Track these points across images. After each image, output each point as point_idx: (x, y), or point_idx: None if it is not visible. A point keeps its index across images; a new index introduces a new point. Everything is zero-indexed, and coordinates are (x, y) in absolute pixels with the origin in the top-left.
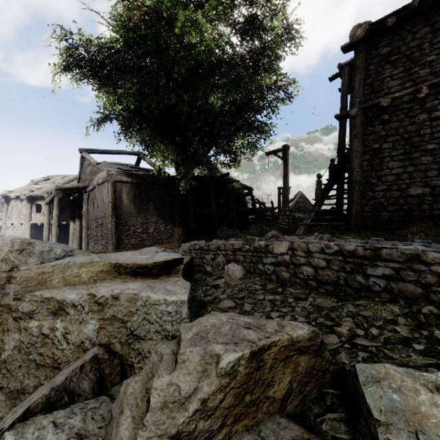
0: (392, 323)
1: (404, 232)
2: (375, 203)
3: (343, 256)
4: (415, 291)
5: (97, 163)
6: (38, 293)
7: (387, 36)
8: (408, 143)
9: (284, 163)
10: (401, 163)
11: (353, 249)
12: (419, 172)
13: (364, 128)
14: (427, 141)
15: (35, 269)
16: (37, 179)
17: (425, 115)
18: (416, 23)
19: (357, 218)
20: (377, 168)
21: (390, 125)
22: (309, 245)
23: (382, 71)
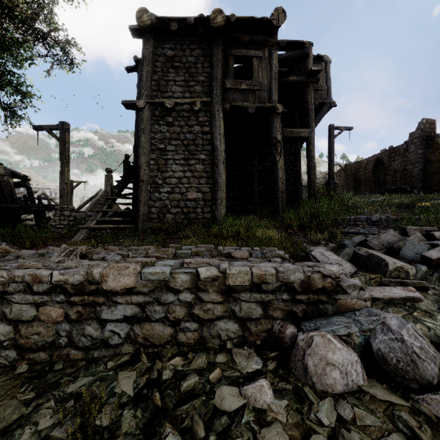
0: (108, 438)
1: (181, 235)
2: (160, 205)
3: (65, 295)
4: (163, 333)
5: None
6: None
7: (171, 40)
8: (187, 150)
9: (63, 146)
10: (182, 168)
11: (80, 281)
12: (195, 179)
13: (151, 125)
14: (200, 151)
15: None
16: None
17: (199, 128)
18: (193, 41)
19: (145, 220)
20: (162, 169)
21: (173, 128)
22: (1, 279)
23: (167, 73)
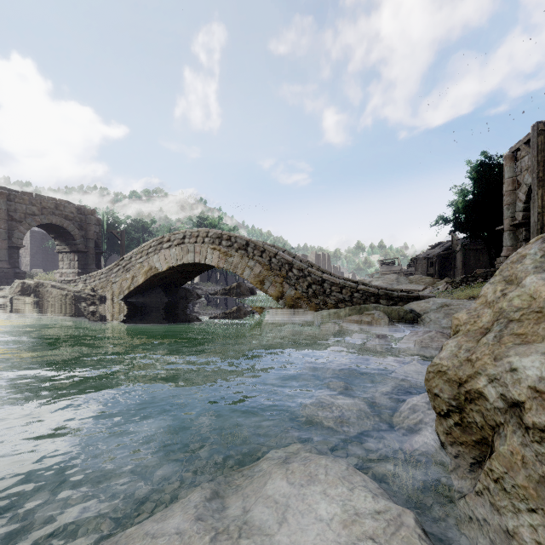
0: None
1: None
2: None
3: None
4: None
5: (457, 240)
6: (421, 280)
7: None
8: None
9: None
10: None
11: None
12: None
13: None
14: None
15: (421, 278)
16: (432, 245)
17: None
18: None
19: None
20: None
21: None
22: None
23: None
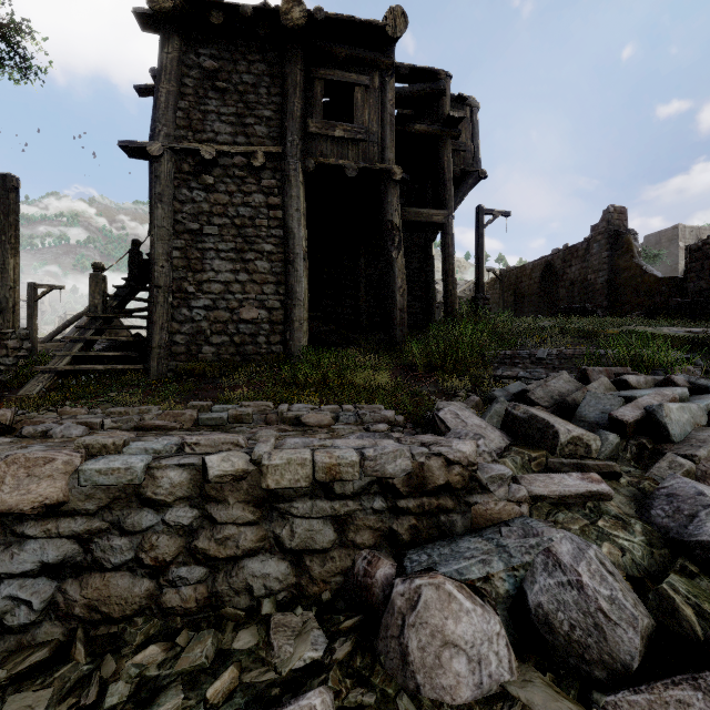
0: None
1: (227, 383)
2: (192, 330)
3: None
4: (130, 593)
5: None
6: None
7: (213, 43)
8: (241, 234)
9: (4, 218)
10: (231, 266)
11: None
12: (255, 285)
13: (175, 188)
14: (265, 238)
15: None
16: None
17: (262, 198)
18: (252, 47)
19: (162, 356)
20: (196, 266)
21: (216, 196)
22: None
23: (206, 99)
